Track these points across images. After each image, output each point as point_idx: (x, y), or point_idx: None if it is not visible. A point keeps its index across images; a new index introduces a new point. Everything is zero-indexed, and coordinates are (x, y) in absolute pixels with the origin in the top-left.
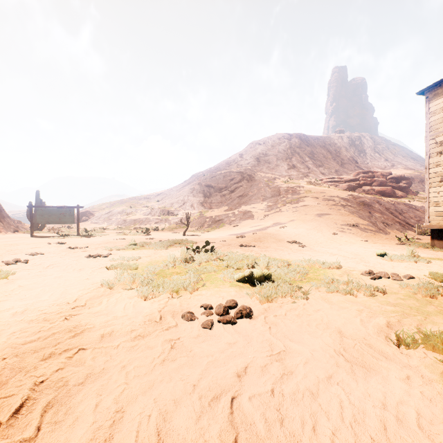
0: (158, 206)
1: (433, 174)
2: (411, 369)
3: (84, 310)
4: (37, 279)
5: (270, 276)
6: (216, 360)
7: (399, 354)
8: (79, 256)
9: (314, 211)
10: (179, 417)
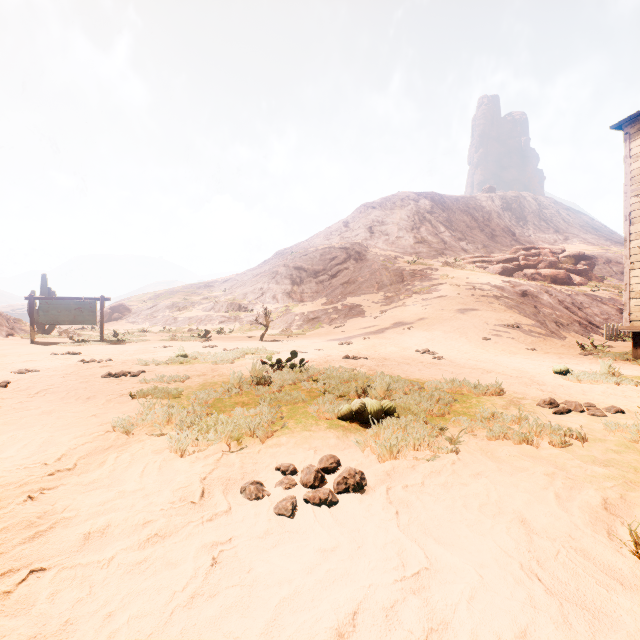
0: (225, 298)
1: (636, 249)
2: None
3: (70, 478)
4: (10, 417)
5: (394, 410)
6: (296, 595)
7: None
8: (93, 375)
9: (454, 305)
10: None
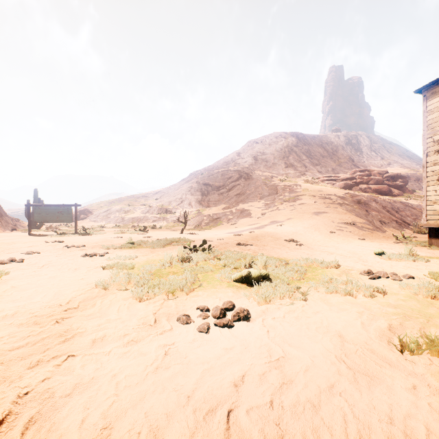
0: (156, 204)
1: (431, 173)
2: (417, 378)
3: (77, 313)
4: (30, 280)
5: (268, 276)
6: (212, 368)
7: (403, 360)
8: (75, 255)
9: (311, 209)
10: (171, 434)
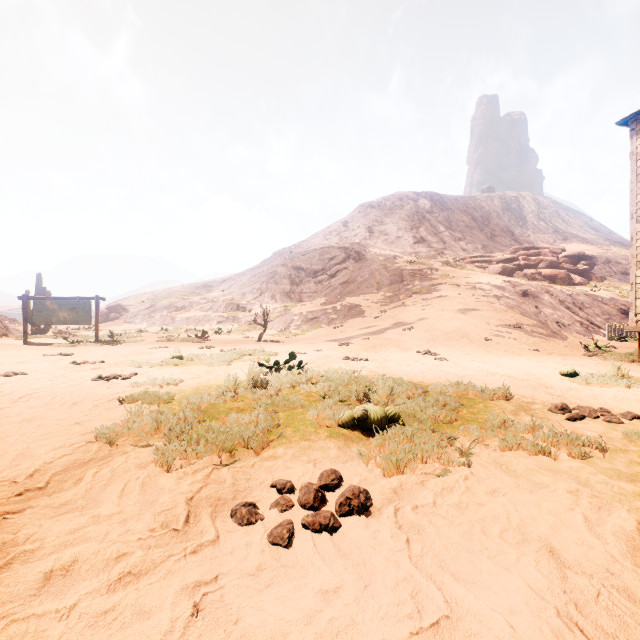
0: (223, 298)
1: None
2: None
3: (40, 499)
4: None
5: (399, 418)
6: None
7: None
8: (83, 378)
9: (455, 305)
10: None
